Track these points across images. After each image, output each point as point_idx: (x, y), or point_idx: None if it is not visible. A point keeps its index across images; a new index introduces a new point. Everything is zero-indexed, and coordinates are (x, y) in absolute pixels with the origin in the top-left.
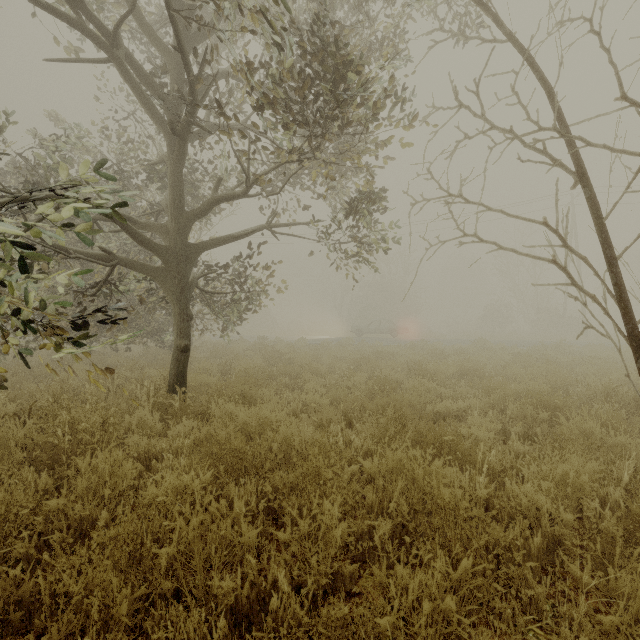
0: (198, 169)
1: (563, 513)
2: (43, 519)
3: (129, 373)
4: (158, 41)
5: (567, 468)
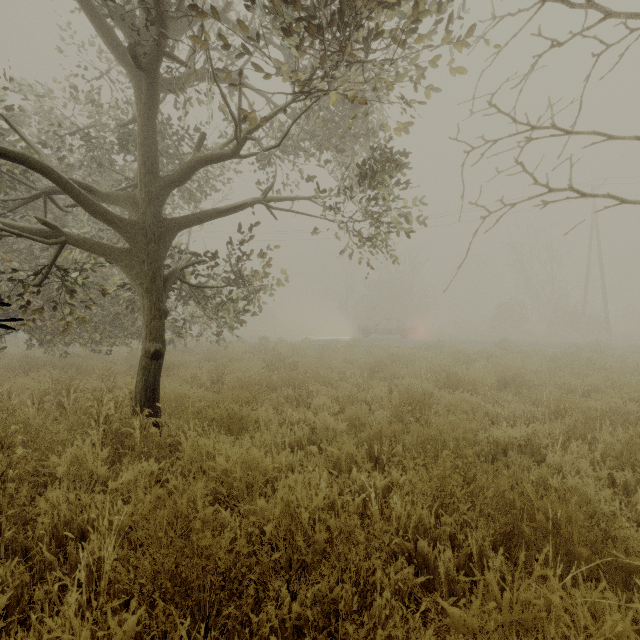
0: (183, 137)
1: None
2: None
3: (98, 382)
4: None
5: None
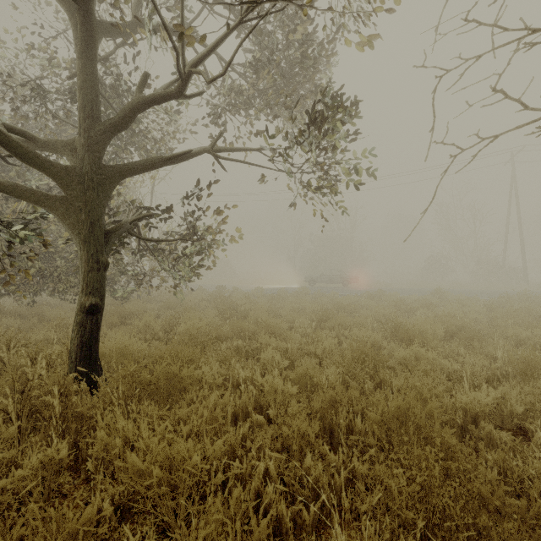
0: None
1: None
2: None
3: (50, 333)
4: None
5: None
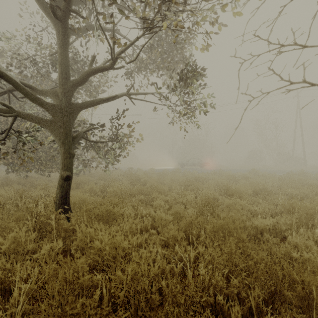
0: (86, 62)
1: None
2: None
3: (40, 192)
4: None
5: None
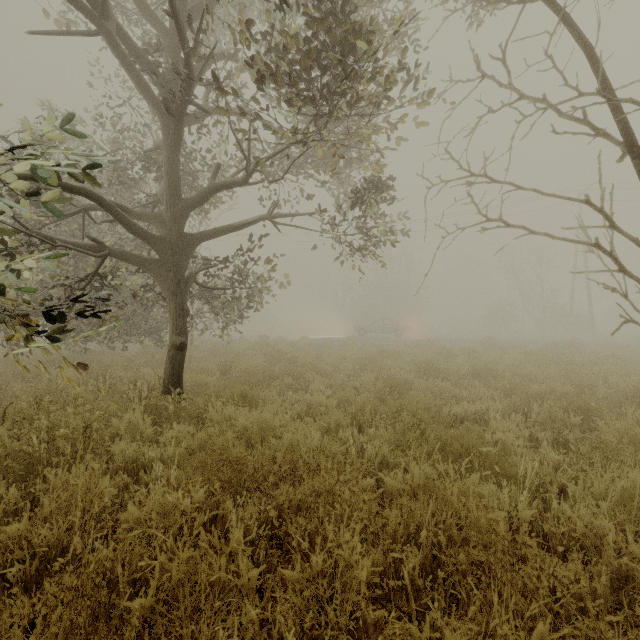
0: (196, 158)
1: (632, 543)
2: (2, 547)
3: (123, 373)
4: (152, 15)
5: (627, 485)
